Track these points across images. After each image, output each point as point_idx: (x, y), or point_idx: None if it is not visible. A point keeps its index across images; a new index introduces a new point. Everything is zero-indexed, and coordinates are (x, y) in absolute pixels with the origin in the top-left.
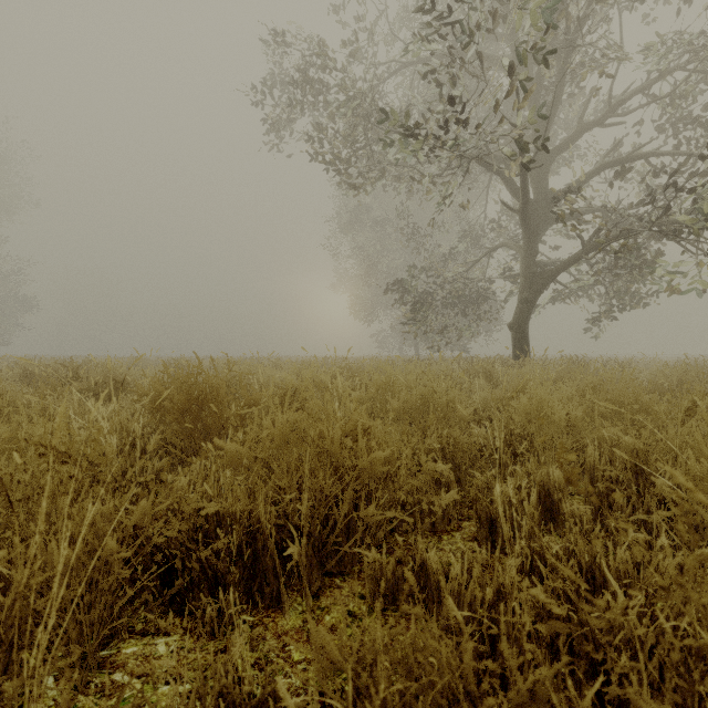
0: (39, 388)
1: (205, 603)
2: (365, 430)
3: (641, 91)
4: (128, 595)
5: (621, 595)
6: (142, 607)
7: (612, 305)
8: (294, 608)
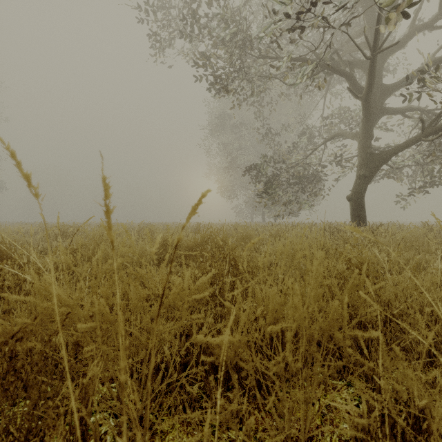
0: None
1: None
2: None
3: None
4: None
5: None
6: None
7: (424, 182)
8: None
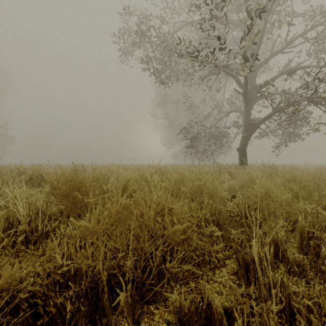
0: None
1: None
2: (169, 210)
3: (301, 35)
4: None
5: None
6: None
7: (286, 139)
8: None
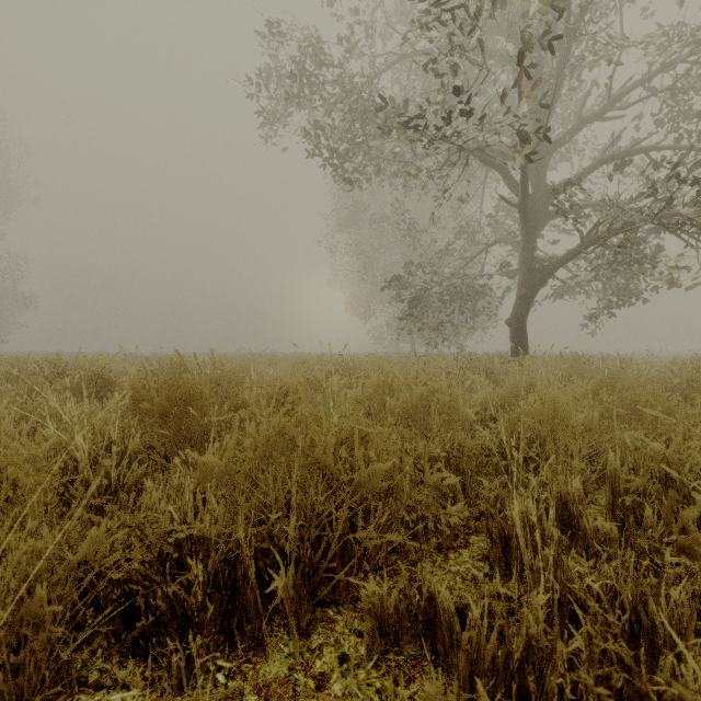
0: (18, 387)
1: (172, 648)
2: (363, 438)
3: (641, 84)
4: (78, 642)
5: (691, 660)
6: (100, 649)
7: (610, 302)
8: (280, 650)
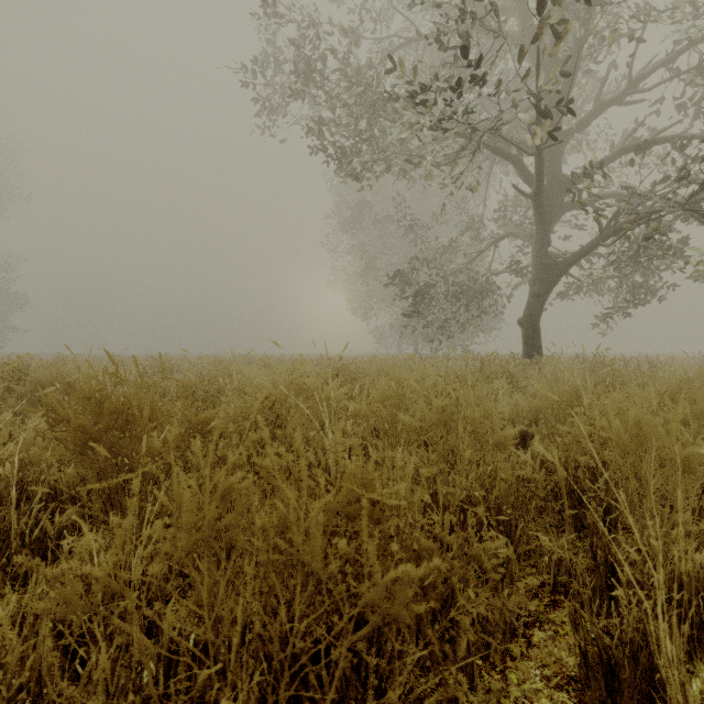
0: None
1: None
2: (374, 502)
3: (665, 64)
4: None
5: None
6: None
7: (627, 300)
8: None
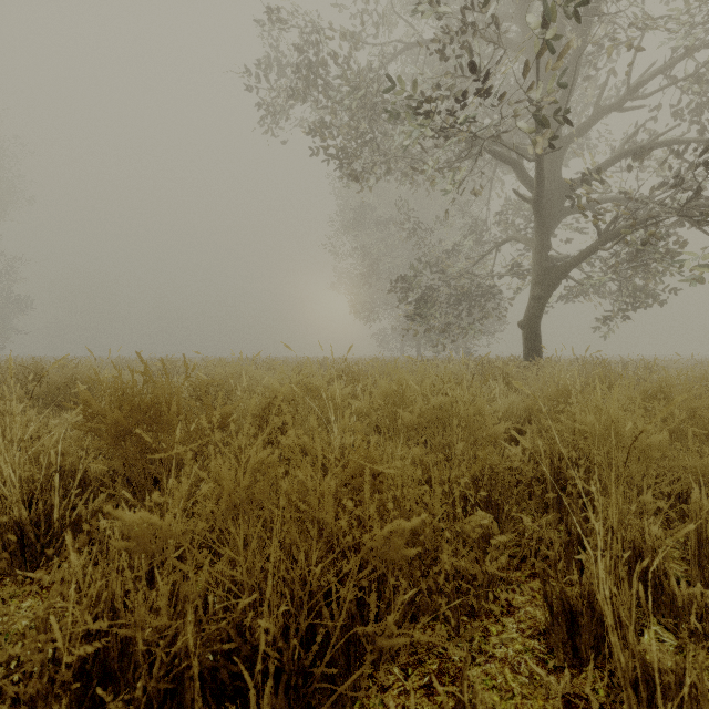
0: None
1: None
2: (375, 476)
3: (663, 71)
4: None
5: None
6: None
7: (627, 303)
8: None
